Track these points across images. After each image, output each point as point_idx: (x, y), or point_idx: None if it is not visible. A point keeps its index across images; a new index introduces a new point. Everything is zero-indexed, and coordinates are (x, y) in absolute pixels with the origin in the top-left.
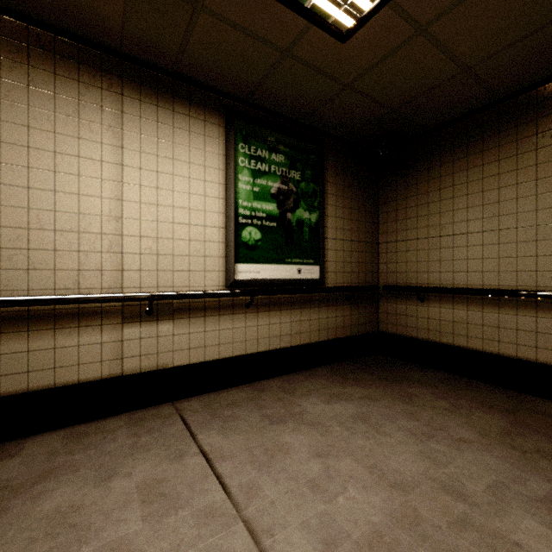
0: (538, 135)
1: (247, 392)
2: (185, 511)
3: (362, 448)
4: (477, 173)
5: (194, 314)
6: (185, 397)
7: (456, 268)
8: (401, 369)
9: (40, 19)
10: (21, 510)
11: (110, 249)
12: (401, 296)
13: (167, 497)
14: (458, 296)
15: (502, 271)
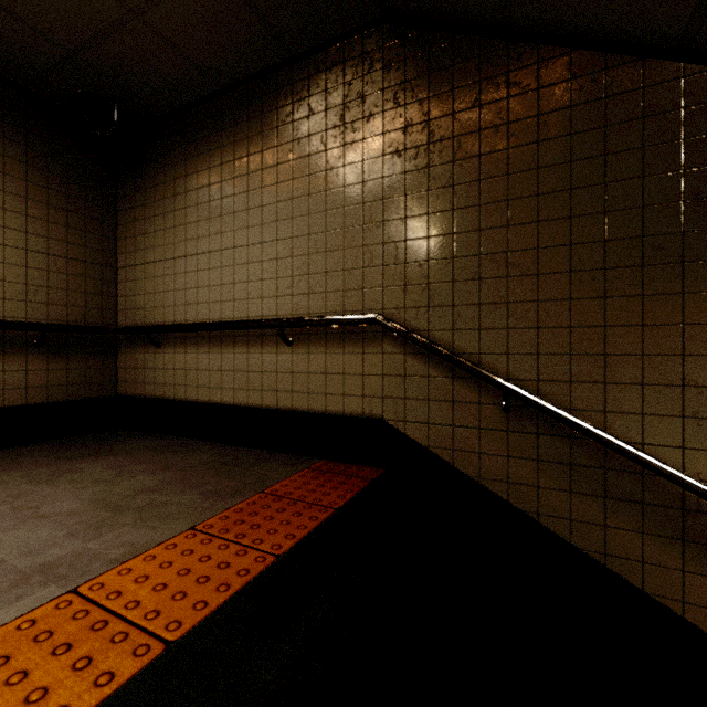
0: (249, 140)
1: None
2: None
3: None
4: (205, 178)
5: None
6: None
7: (188, 300)
8: (122, 442)
9: None
10: None
11: None
12: (140, 341)
13: None
14: (190, 335)
15: (224, 301)
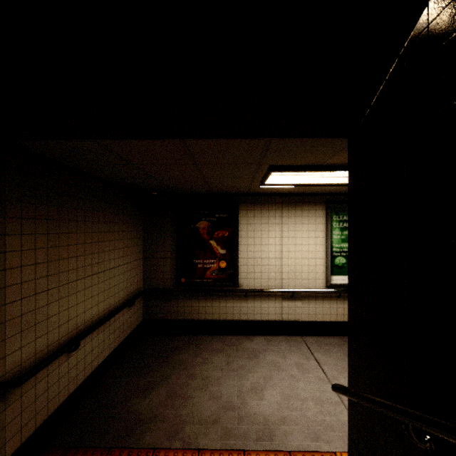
0: None
1: (337, 341)
2: (311, 375)
3: None
4: None
5: (310, 299)
6: (306, 335)
7: None
8: None
9: (257, 193)
10: (263, 358)
11: (278, 271)
12: None
13: (304, 369)
14: None
15: None
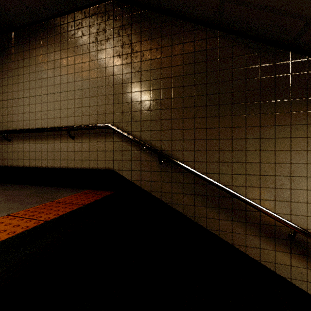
0: (55, 44)
1: None
2: None
3: None
4: (33, 61)
5: None
6: None
7: (25, 118)
8: None
9: None
10: None
11: None
12: None
13: None
14: (26, 135)
15: (42, 119)
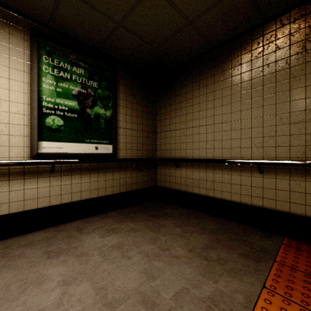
0: (232, 69)
1: (48, 233)
2: None
3: (104, 271)
4: (204, 91)
5: None
6: None
7: (194, 147)
8: (165, 208)
9: None
10: None
11: None
12: (167, 164)
13: None
14: (195, 163)
15: (215, 148)
